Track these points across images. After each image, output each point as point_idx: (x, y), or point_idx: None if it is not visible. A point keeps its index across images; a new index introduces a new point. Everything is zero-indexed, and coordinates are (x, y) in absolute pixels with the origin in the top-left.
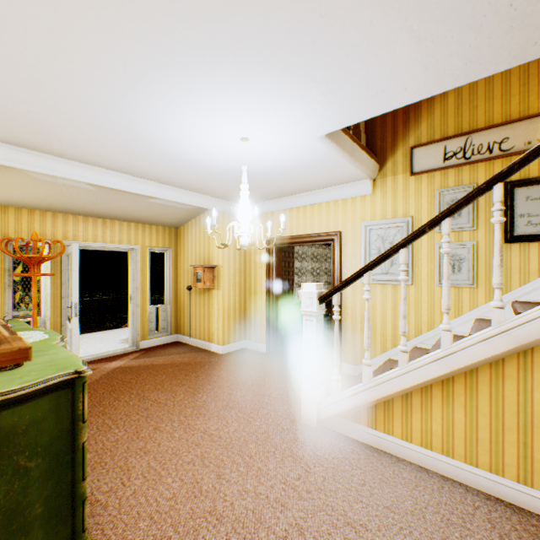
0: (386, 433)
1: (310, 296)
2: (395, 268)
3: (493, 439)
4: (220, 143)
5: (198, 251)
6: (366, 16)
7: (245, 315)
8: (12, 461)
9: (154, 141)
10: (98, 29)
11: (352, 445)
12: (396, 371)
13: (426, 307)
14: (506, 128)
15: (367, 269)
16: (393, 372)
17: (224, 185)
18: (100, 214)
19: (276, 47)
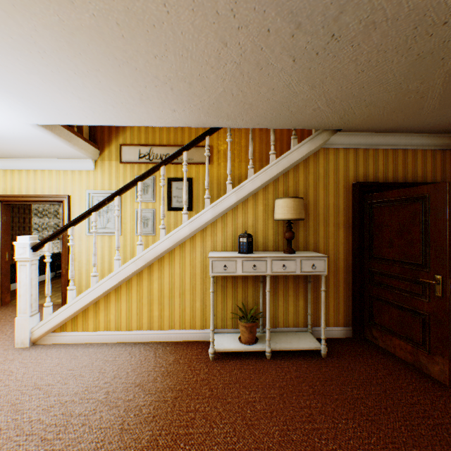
0: (85, 331)
1: (24, 246)
2: (111, 224)
3: (139, 312)
4: None
5: None
6: (38, 77)
7: None
8: None
9: None
10: None
11: (59, 347)
12: (90, 289)
13: (130, 249)
14: (169, 148)
15: (71, 225)
16: (88, 290)
17: None
18: None
19: None
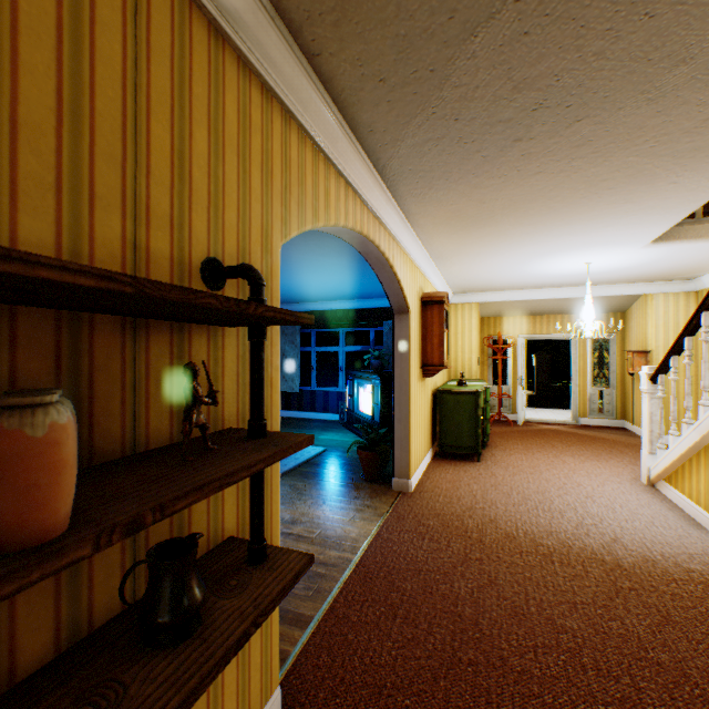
0: (681, 492)
1: (643, 377)
2: None
3: None
4: (575, 268)
5: (637, 336)
6: (564, 236)
7: (696, 409)
8: (459, 410)
9: (537, 276)
10: (483, 267)
11: (656, 496)
12: (679, 438)
13: None
14: None
15: (669, 354)
16: (677, 439)
17: (626, 276)
18: (542, 313)
19: (543, 250)
